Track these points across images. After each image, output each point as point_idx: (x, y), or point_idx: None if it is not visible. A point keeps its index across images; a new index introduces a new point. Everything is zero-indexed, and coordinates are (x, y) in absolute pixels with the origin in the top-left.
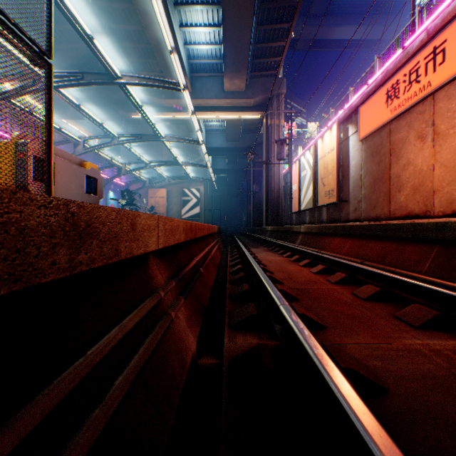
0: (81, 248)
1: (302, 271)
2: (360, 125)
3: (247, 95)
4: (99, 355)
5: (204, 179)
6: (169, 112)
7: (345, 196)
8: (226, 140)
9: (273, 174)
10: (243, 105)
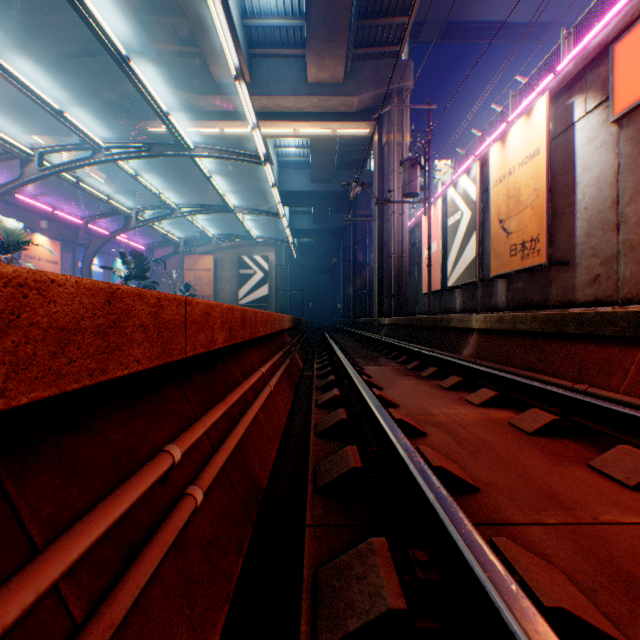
0: None
1: None
2: (619, 82)
3: (347, 89)
4: None
5: (276, 241)
6: (212, 120)
7: (561, 252)
8: (312, 178)
9: (393, 227)
10: (340, 108)
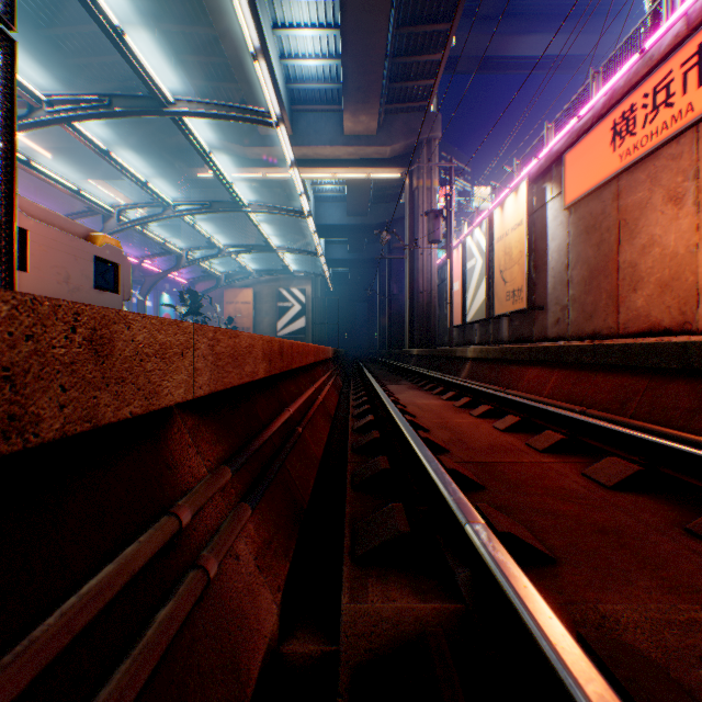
0: None
1: (479, 426)
2: (567, 183)
3: (380, 140)
4: None
5: (313, 275)
6: (256, 167)
7: (539, 299)
8: (348, 212)
9: (422, 265)
10: (374, 156)
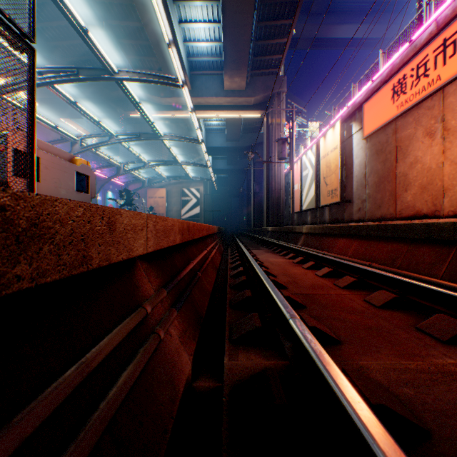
0: (19, 256)
1: (307, 274)
2: (365, 123)
3: (248, 93)
4: (33, 421)
5: (204, 179)
6: (168, 110)
7: (348, 195)
8: (227, 139)
9: (274, 173)
10: (243, 103)
